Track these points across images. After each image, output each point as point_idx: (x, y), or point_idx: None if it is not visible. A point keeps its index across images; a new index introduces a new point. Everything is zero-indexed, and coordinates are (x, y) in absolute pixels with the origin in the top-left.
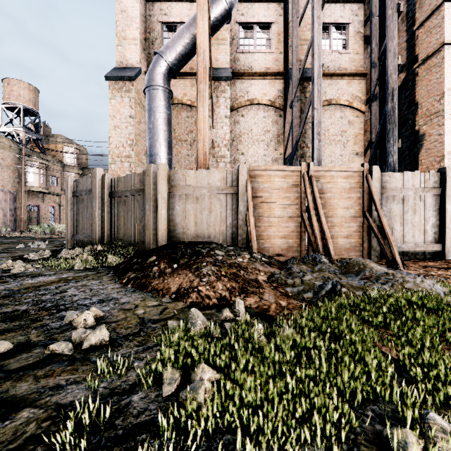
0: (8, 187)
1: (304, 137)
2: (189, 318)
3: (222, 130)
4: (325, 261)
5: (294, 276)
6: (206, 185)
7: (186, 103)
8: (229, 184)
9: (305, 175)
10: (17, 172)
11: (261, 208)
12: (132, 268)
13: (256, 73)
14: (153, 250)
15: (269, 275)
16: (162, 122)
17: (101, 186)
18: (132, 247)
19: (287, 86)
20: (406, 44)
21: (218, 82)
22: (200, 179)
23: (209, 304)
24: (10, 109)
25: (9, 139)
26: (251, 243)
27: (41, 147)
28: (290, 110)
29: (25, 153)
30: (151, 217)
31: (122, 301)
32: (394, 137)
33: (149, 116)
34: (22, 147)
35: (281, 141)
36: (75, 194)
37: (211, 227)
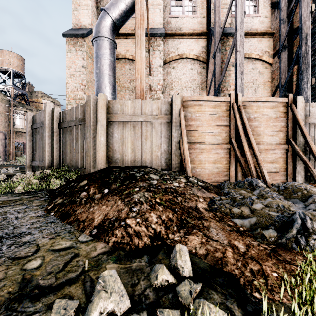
0: (0, 128)
1: (224, 82)
2: (96, 293)
3: (157, 77)
4: (262, 185)
5: (239, 204)
6: (142, 114)
7: (128, 57)
8: (163, 114)
9: (234, 105)
10: (8, 117)
11: (193, 135)
12: (63, 193)
13: (184, 33)
14: (91, 174)
15: (209, 201)
16: (107, 68)
17: (51, 118)
18: (75, 172)
19: (209, 42)
20: (312, 2)
21: (154, 38)
22: (137, 108)
23: (138, 247)
24: (3, 72)
25: (1, 93)
26: (186, 167)
27: (25, 100)
28: (213, 61)
29: (14, 104)
30: (91, 143)
31: (26, 239)
32: (307, 76)
33: (96, 62)
34: (11, 99)
35: (204, 88)
36: (32, 127)
37: (146, 153)
